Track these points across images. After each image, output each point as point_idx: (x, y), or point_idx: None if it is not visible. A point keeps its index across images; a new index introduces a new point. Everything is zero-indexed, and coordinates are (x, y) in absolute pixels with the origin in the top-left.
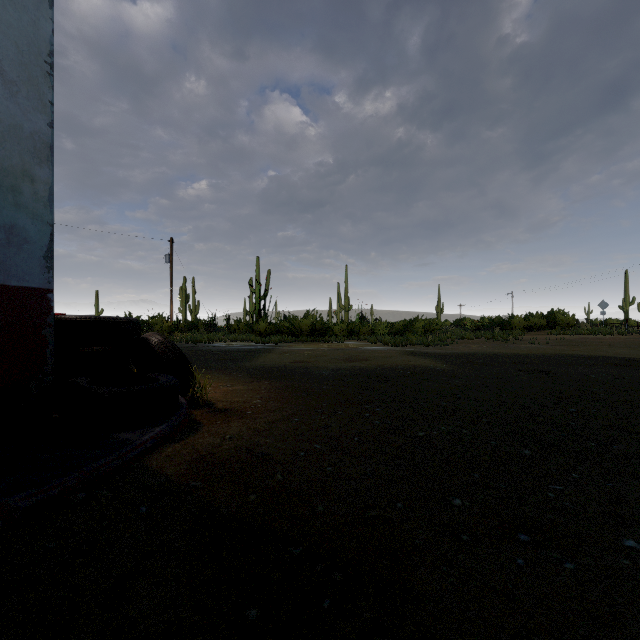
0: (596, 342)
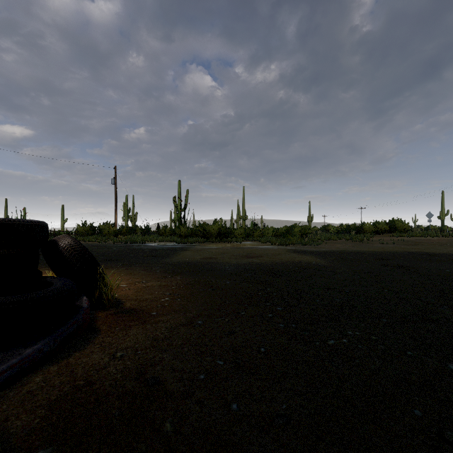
0: (429, 242)
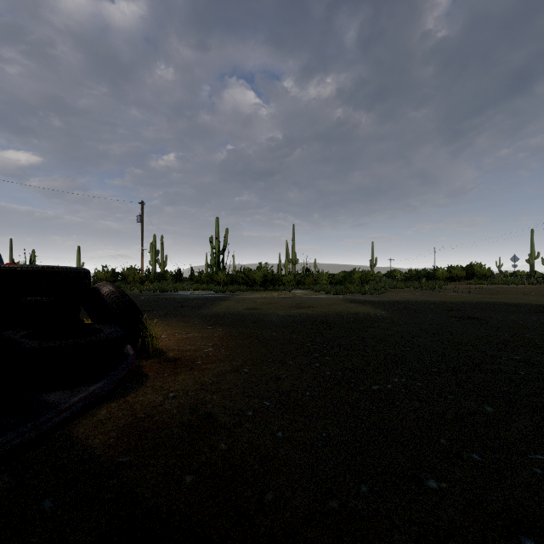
0: (511, 291)
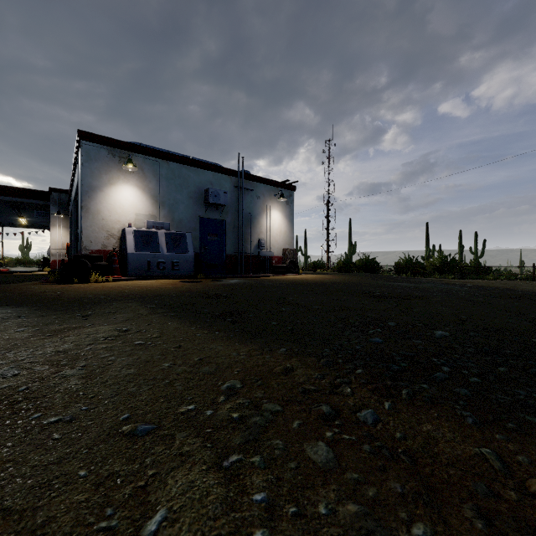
0: None
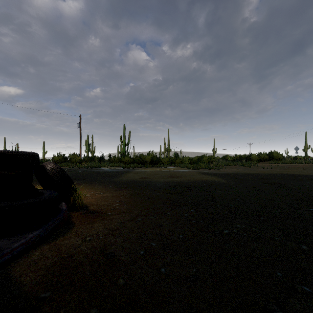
0: (296, 167)
